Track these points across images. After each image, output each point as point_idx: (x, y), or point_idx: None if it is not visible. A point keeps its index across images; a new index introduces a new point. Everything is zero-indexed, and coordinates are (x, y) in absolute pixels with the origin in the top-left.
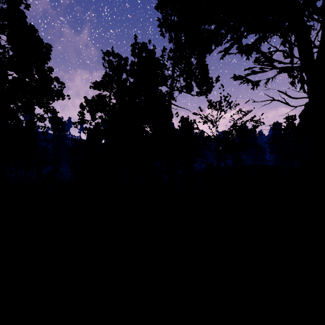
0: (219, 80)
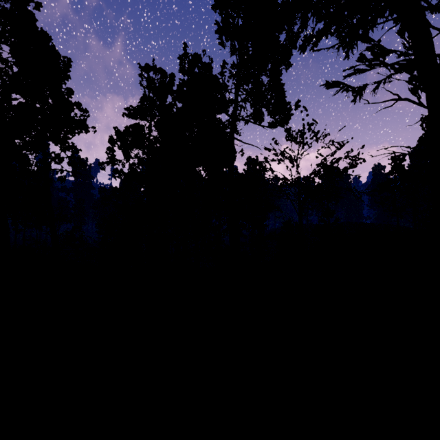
0: (299, 106)
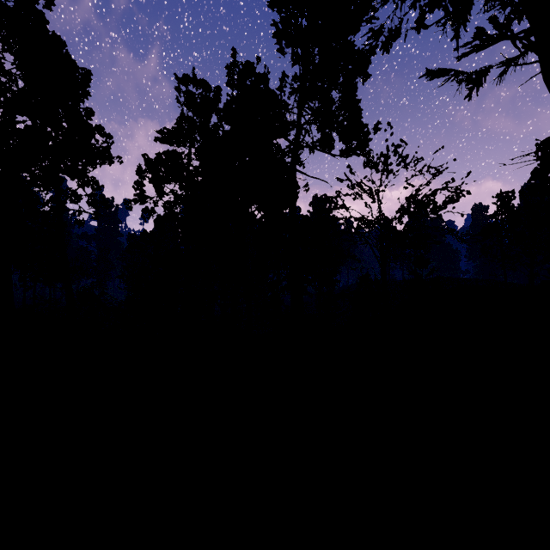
0: (379, 129)
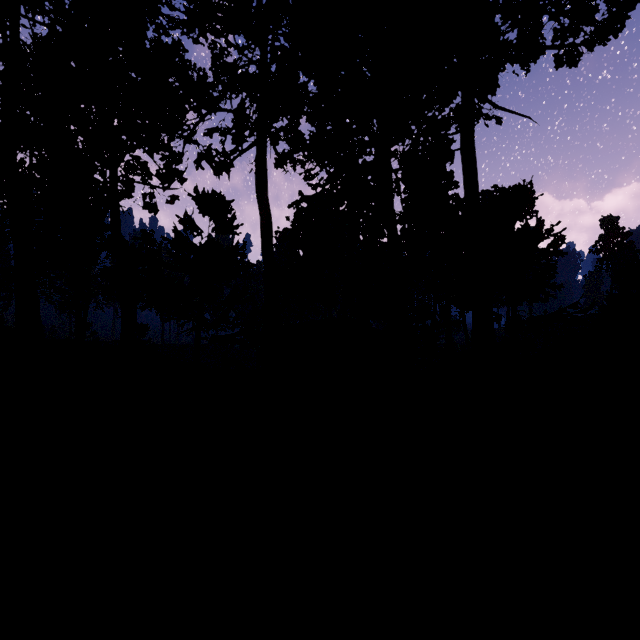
0: None
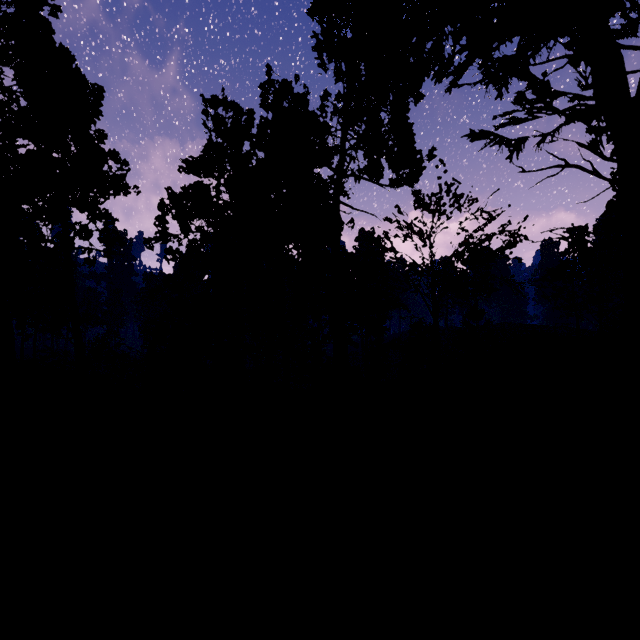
0: (434, 156)
